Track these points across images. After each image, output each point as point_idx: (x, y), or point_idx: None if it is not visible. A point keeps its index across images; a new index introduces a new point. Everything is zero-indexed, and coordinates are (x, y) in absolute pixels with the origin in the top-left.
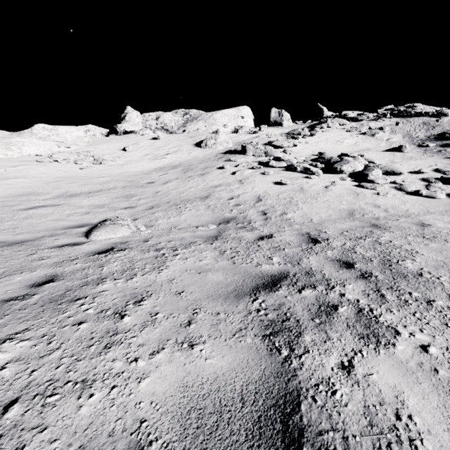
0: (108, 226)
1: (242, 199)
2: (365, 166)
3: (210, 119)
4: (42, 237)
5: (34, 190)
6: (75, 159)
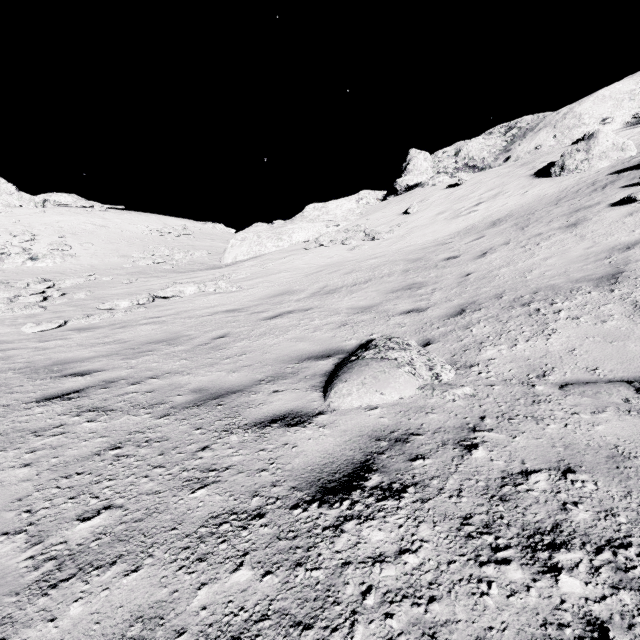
0: (368, 365)
1: None
2: None
3: (566, 120)
4: (259, 381)
5: (290, 288)
6: (343, 238)
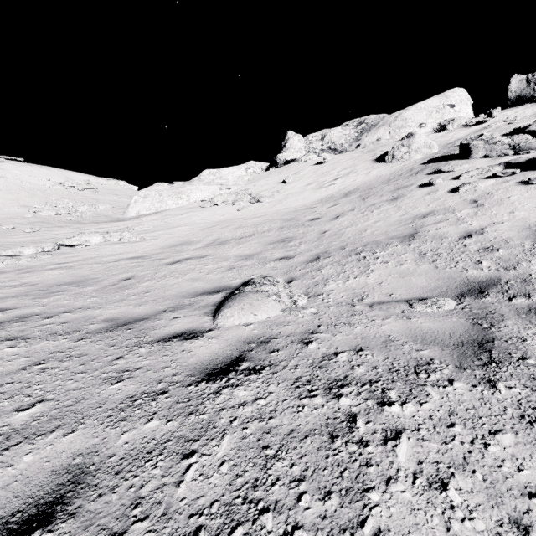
0: (247, 296)
1: (496, 236)
2: None
3: (397, 122)
4: (162, 311)
5: (188, 239)
6: (233, 200)
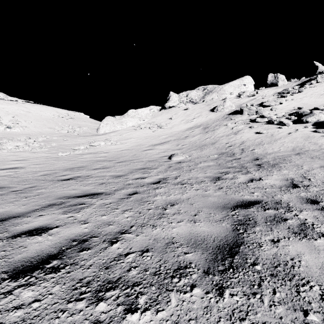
0: (176, 156)
1: (233, 143)
2: None
3: (220, 91)
4: (156, 159)
5: (140, 143)
6: (149, 126)
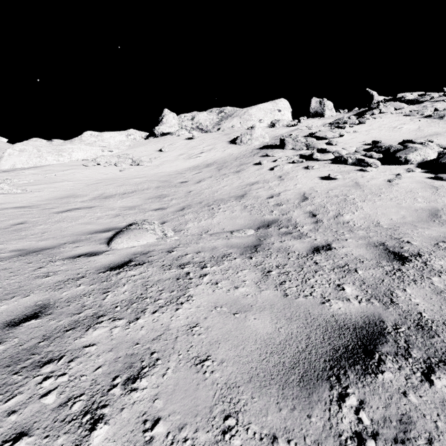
0: (132, 231)
1: (284, 197)
2: (440, 153)
3: (245, 115)
4: (64, 243)
5: (74, 193)
6: (116, 161)
